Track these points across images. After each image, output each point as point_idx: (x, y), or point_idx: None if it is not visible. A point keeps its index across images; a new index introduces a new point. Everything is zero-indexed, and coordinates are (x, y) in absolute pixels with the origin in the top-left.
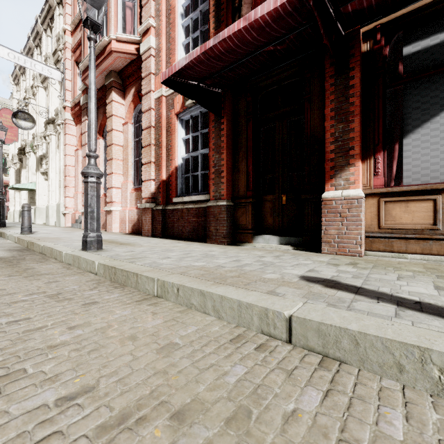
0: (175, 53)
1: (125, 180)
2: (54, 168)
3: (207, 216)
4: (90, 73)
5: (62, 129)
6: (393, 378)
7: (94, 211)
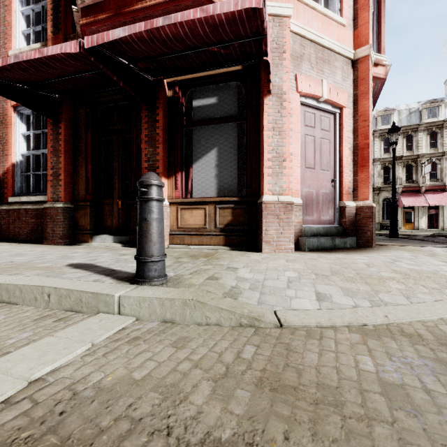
0: (12, 40)
1: None
2: None
3: (44, 218)
4: None
5: None
6: (34, 305)
7: None
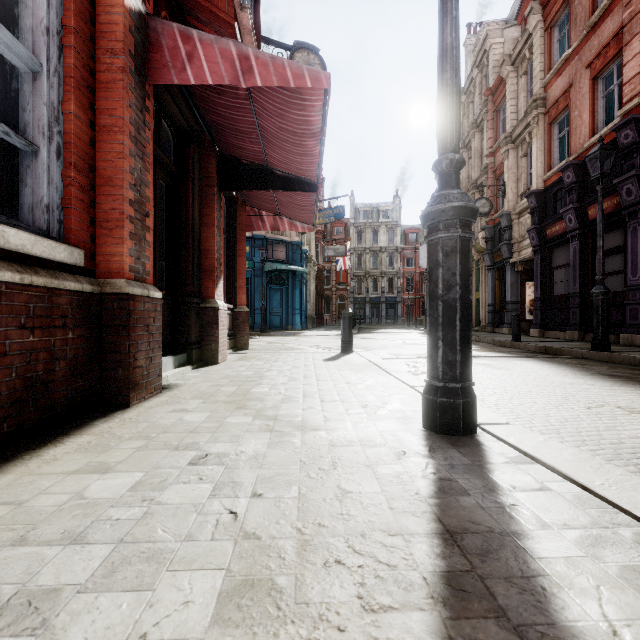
0: None
1: None
2: None
3: (133, 326)
4: None
5: None
6: None
7: None
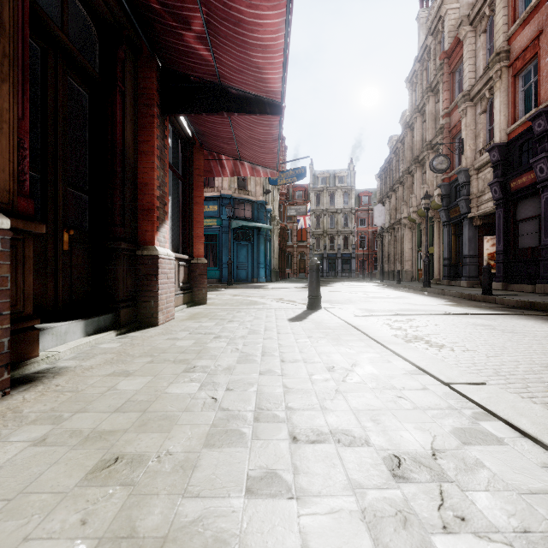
0: None
1: None
2: None
3: None
4: None
5: None
6: None
7: None
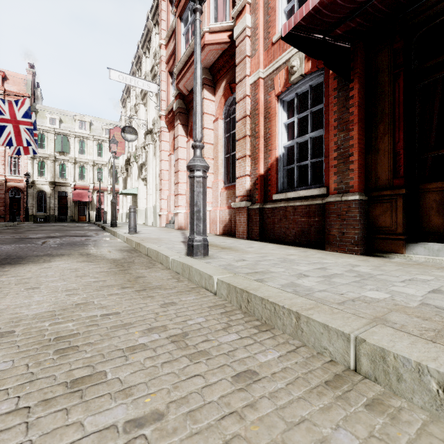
0: (276, 24)
1: (215, 179)
2: (151, 174)
3: (326, 216)
4: (196, 51)
5: (158, 137)
6: None
7: (200, 211)
